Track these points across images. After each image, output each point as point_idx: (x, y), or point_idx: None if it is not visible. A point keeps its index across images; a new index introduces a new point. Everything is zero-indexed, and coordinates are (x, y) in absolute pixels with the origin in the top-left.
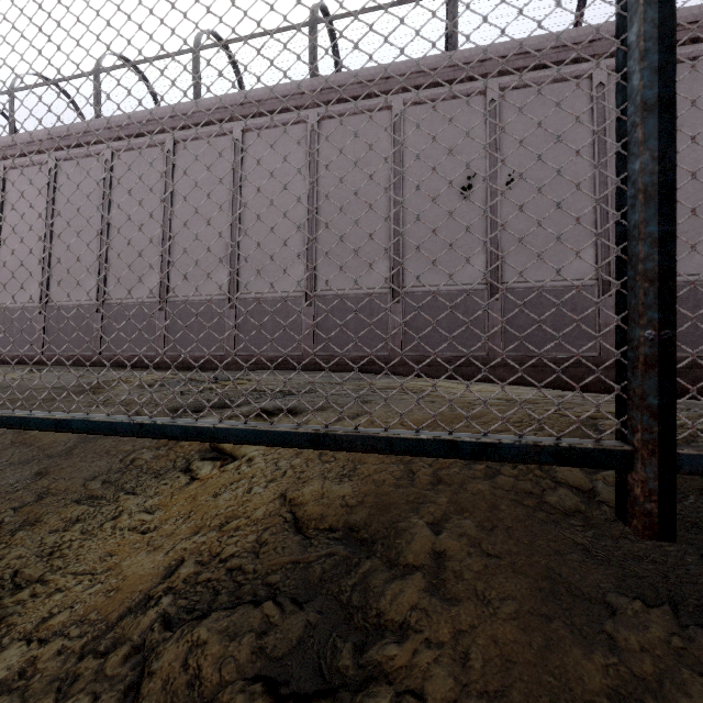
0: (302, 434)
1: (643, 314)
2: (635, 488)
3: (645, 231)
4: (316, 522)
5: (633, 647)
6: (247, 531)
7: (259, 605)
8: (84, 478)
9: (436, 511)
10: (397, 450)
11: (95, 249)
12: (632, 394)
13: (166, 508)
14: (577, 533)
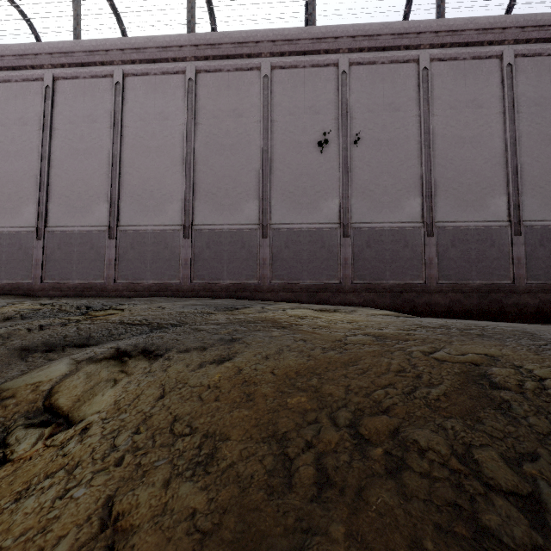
0: None
1: None
2: None
3: None
4: None
5: None
6: None
7: None
8: None
9: None
10: None
11: None
12: None
13: None
14: None
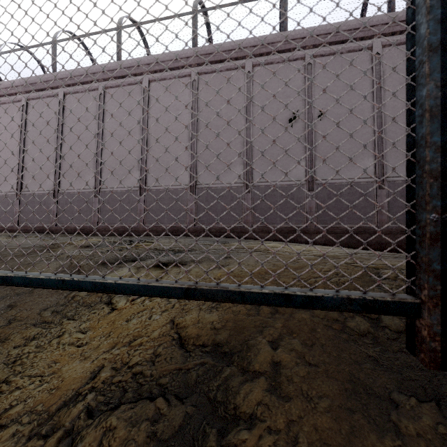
0: (178, 288)
1: (429, 202)
2: (422, 330)
3: (430, 140)
4: (194, 340)
5: (411, 433)
6: (147, 346)
7: (153, 400)
8: (40, 309)
9: (274, 333)
10: (247, 301)
11: (52, 157)
12: (419, 261)
13: (94, 329)
14: (369, 348)
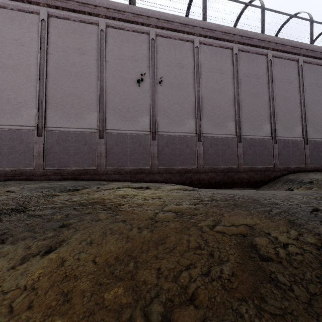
0: None
1: None
2: None
3: None
4: None
5: None
6: None
7: None
8: None
9: None
10: None
11: None
12: None
13: None
14: None
